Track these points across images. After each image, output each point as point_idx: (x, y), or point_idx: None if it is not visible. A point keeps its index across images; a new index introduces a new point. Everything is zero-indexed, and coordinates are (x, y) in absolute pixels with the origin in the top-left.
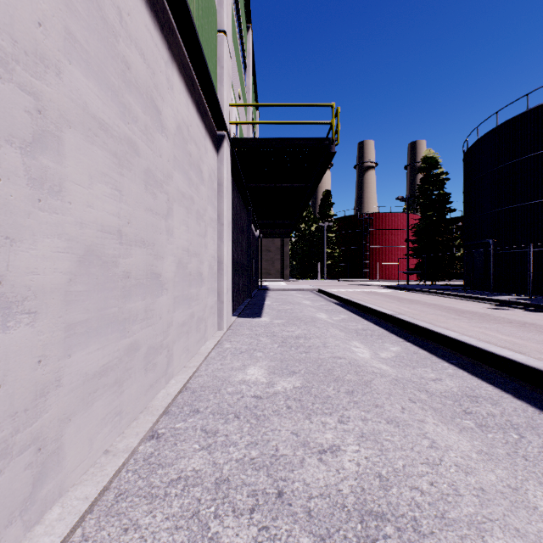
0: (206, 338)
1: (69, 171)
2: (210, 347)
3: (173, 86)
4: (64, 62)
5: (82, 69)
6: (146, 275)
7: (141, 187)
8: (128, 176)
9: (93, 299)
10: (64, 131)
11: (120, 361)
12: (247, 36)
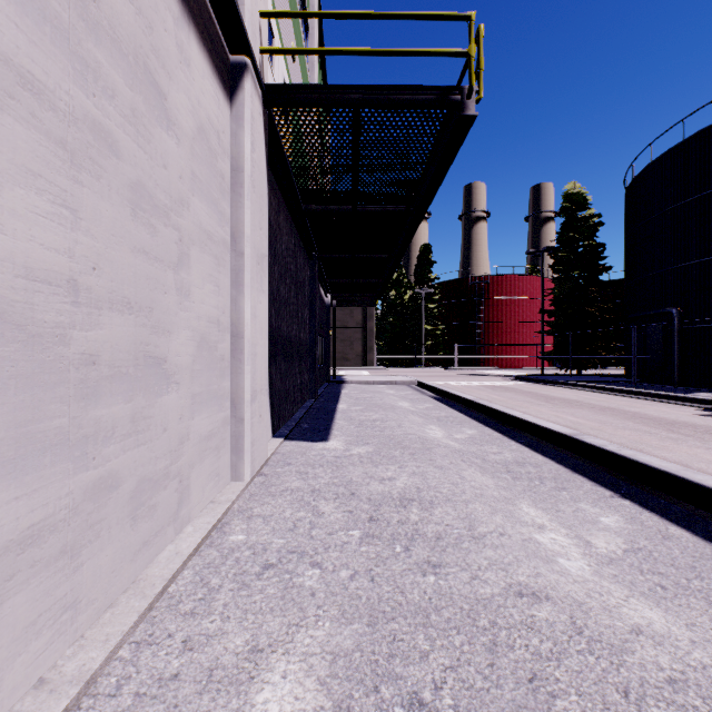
0: (185, 518)
1: None
2: (186, 550)
3: None
4: None
5: None
6: None
7: None
8: None
9: None
10: None
11: None
12: None
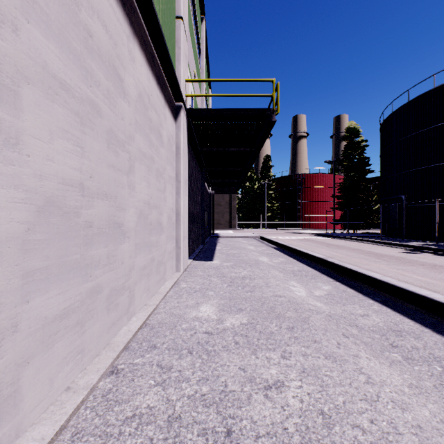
0: (165, 279)
1: (27, 125)
2: (169, 287)
3: (135, 59)
4: (22, 20)
5: (42, 30)
6: (108, 224)
7: (103, 145)
8: (90, 134)
9: (54, 247)
10: (22, 86)
11: (82, 304)
12: (201, 26)
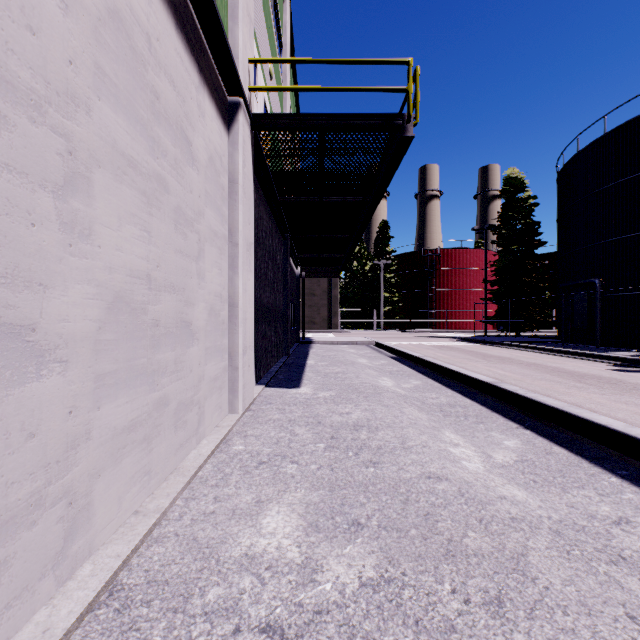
0: (202, 434)
1: None
2: (206, 453)
3: None
4: None
5: None
6: None
7: None
8: None
9: None
10: None
11: None
12: (283, 5)
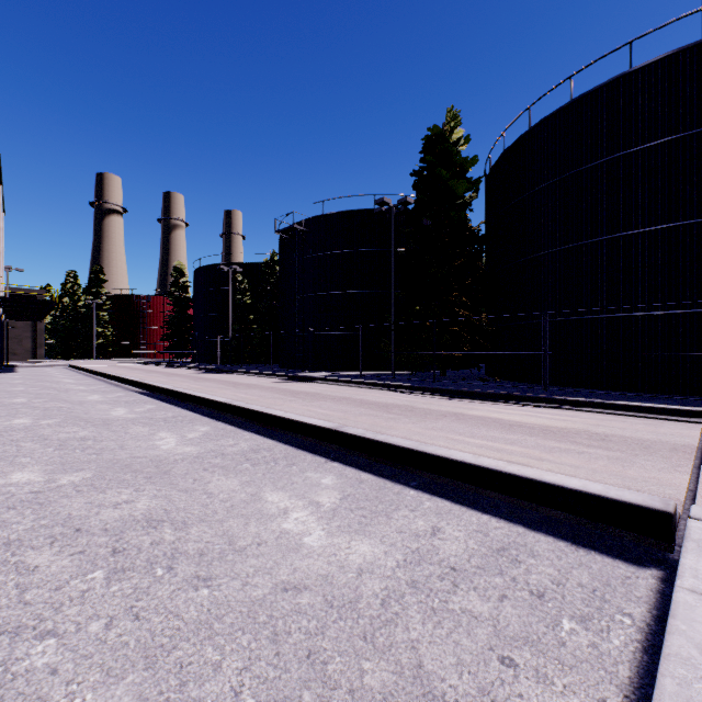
0: None
1: None
2: None
3: None
4: None
5: None
6: None
7: None
8: None
9: None
10: None
11: None
12: None
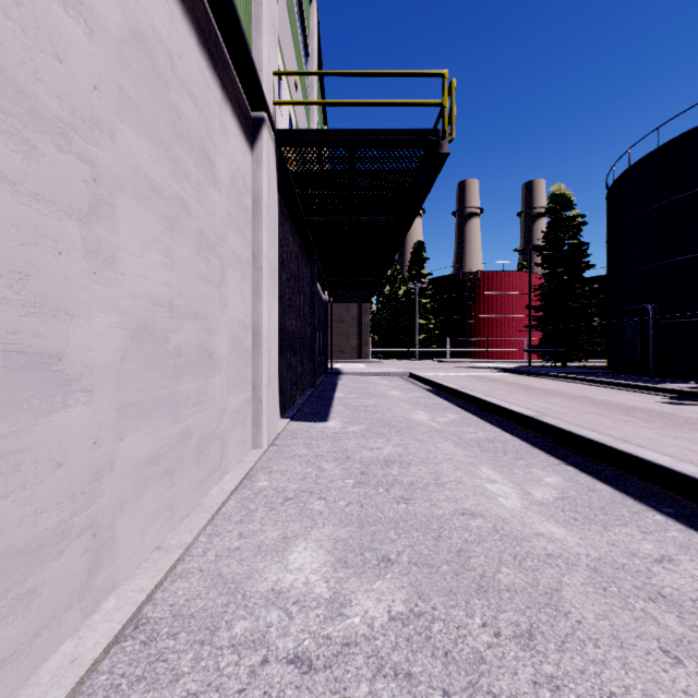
0: (224, 469)
1: None
2: (229, 489)
3: None
4: None
5: None
6: None
7: None
8: None
9: None
10: None
11: None
12: (309, 9)
